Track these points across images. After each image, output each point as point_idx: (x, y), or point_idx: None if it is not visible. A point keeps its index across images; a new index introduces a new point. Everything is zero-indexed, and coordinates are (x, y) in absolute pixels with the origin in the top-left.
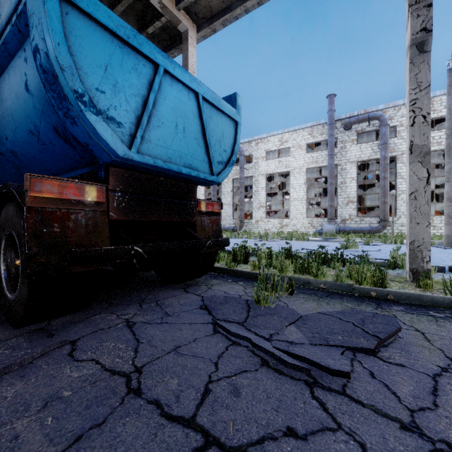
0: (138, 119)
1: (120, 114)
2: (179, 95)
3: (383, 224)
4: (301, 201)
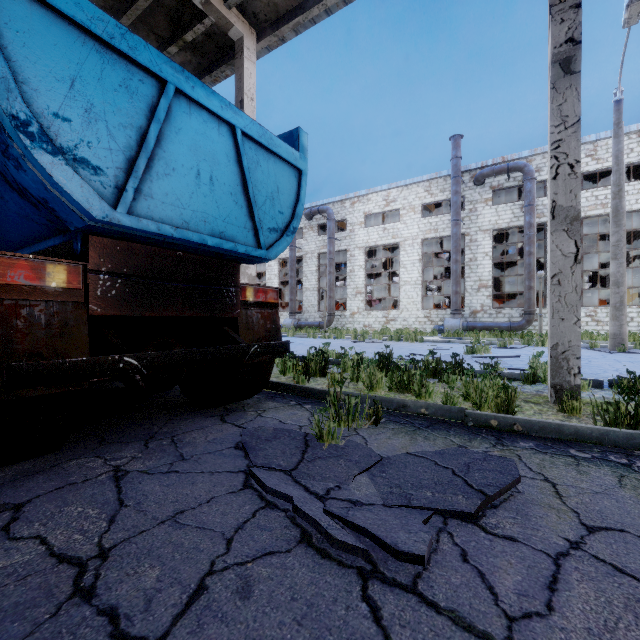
0: (131, 163)
1: (98, 154)
2: (203, 129)
3: (527, 318)
4: (415, 286)
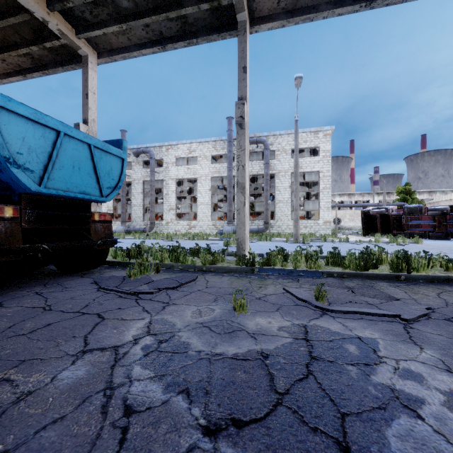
0: (45, 167)
1: (33, 165)
2: (76, 147)
3: (266, 226)
4: (207, 205)
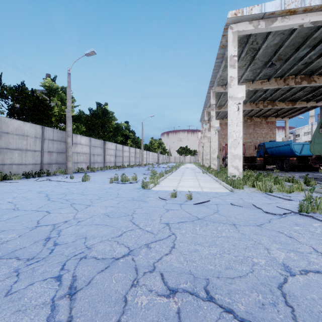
0: (300, 151)
1: (298, 151)
2: (307, 146)
3: None
4: None
